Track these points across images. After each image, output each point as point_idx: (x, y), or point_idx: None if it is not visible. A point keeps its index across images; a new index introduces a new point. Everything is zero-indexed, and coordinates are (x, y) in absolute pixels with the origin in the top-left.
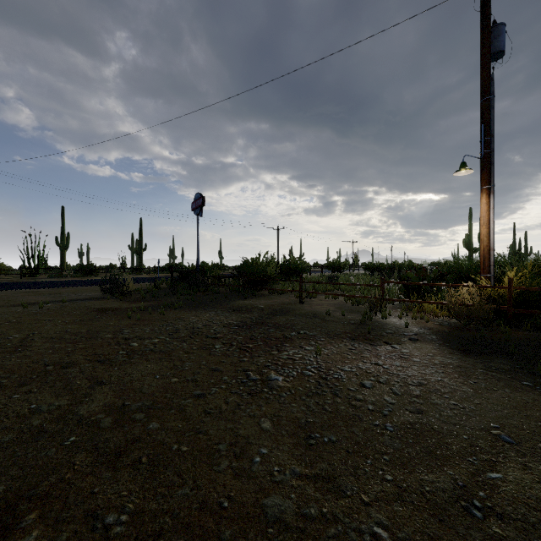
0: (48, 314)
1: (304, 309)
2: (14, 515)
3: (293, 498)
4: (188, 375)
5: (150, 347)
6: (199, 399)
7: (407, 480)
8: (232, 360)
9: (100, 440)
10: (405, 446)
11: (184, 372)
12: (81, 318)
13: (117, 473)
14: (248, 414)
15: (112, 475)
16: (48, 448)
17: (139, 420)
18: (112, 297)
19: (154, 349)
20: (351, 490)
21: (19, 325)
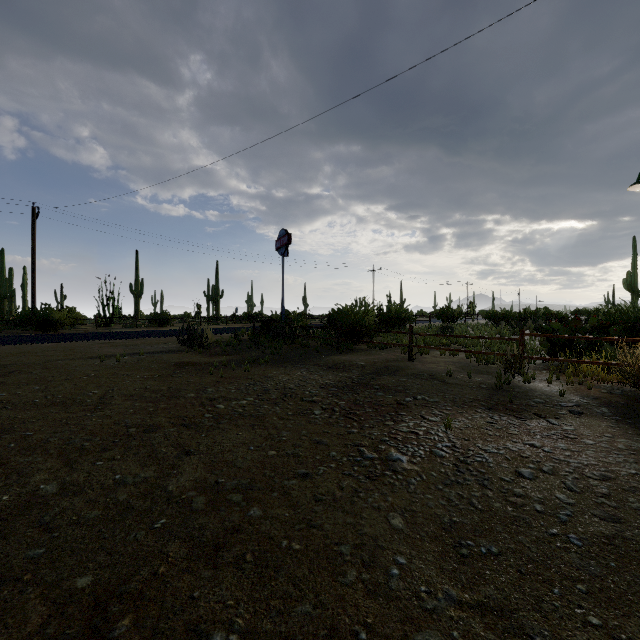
0: (126, 367)
1: (416, 368)
2: (105, 617)
3: (457, 637)
4: (288, 448)
5: (238, 410)
6: (305, 480)
7: (626, 629)
8: (337, 431)
9: (194, 526)
10: (606, 572)
11: (282, 443)
12: (160, 373)
13: (218, 573)
14: (370, 505)
15: (213, 575)
16: (137, 531)
17: (236, 503)
18: (190, 350)
19: (243, 413)
20: (541, 636)
21: (97, 380)
